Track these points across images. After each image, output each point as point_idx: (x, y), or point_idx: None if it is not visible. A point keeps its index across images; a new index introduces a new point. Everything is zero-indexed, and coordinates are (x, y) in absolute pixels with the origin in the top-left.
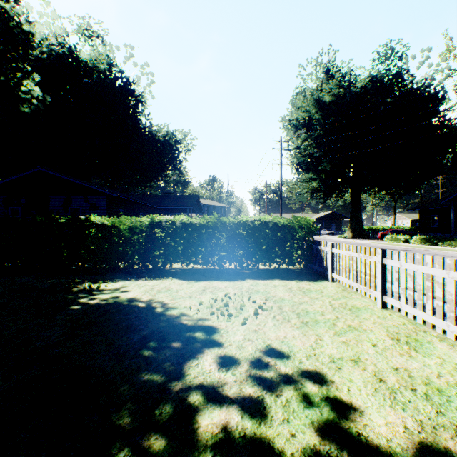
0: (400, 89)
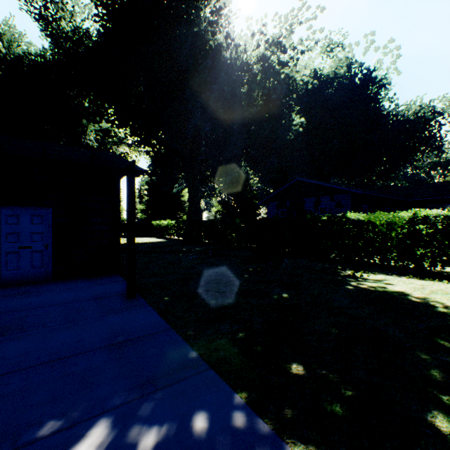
0: None
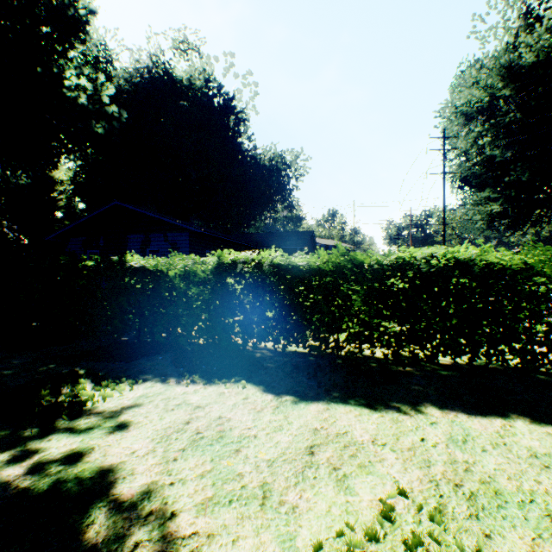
0: None
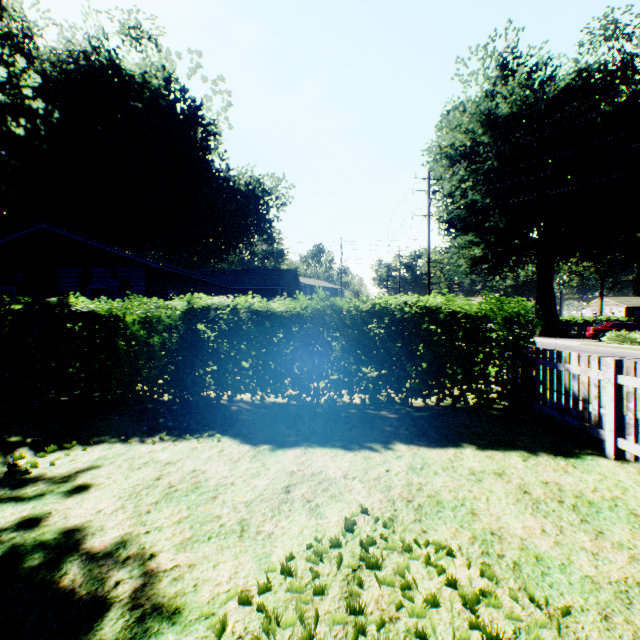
0: (630, 88)
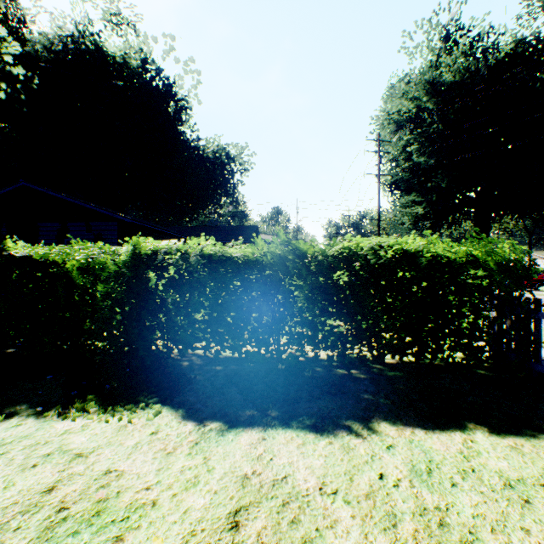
0: None
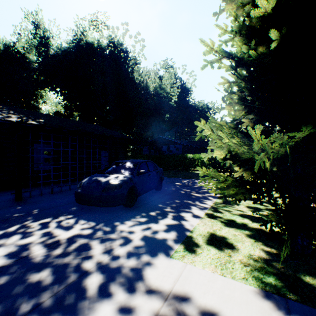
0: None
